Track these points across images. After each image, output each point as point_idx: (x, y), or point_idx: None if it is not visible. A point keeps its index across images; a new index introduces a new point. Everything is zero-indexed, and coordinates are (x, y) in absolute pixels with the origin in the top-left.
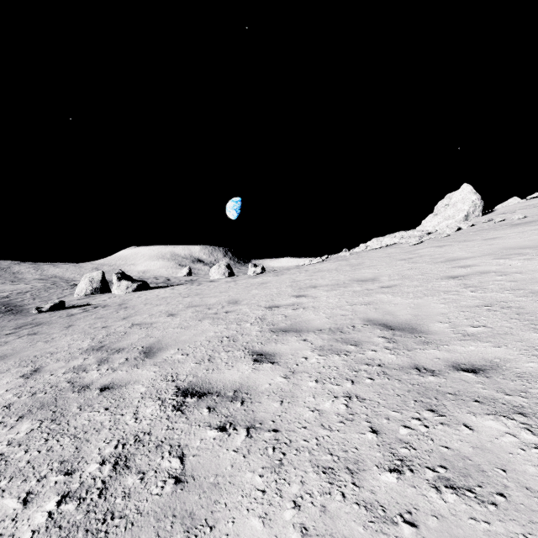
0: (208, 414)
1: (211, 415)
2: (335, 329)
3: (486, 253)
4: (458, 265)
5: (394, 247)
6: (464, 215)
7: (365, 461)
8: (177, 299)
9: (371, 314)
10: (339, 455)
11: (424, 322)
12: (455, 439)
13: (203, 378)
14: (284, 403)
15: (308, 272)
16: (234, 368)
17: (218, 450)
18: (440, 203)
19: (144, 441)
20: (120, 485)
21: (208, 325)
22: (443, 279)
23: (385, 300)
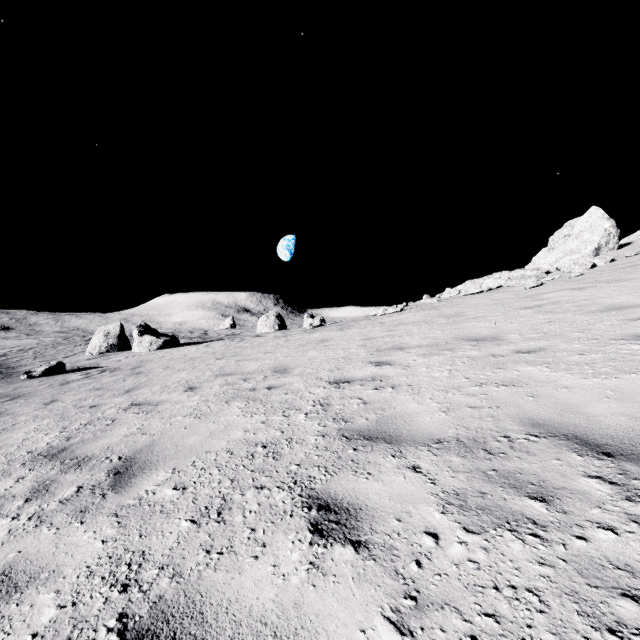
0: None
1: None
2: (471, 443)
3: None
4: (638, 315)
5: (502, 291)
6: (594, 248)
7: None
8: (208, 362)
9: (532, 409)
10: None
11: None
12: None
13: (192, 589)
14: None
15: (385, 326)
16: (268, 555)
17: None
18: (558, 234)
19: None
20: None
21: (236, 414)
22: (630, 340)
23: (541, 378)
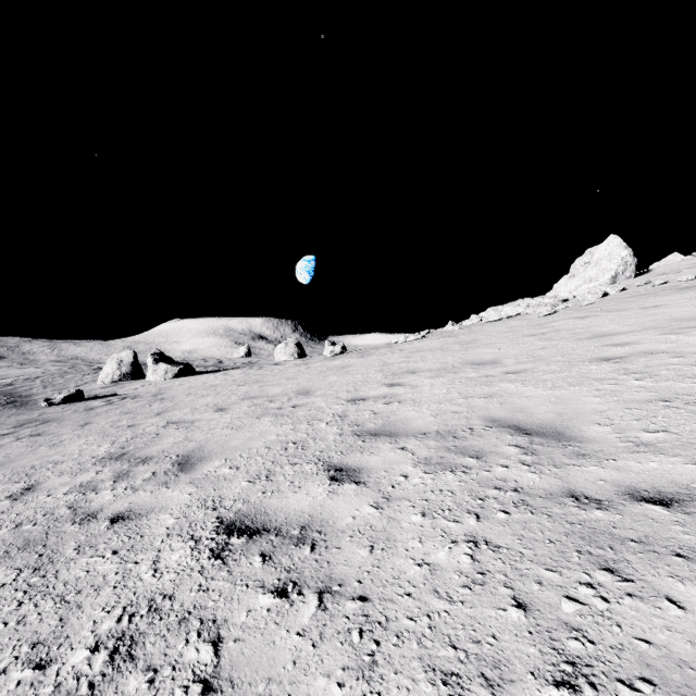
0: (262, 566)
1: (265, 568)
2: (446, 433)
3: (648, 326)
4: (611, 342)
5: (518, 319)
6: (611, 276)
7: (511, 662)
8: (230, 388)
9: (496, 412)
10: (467, 648)
11: (574, 424)
12: (657, 625)
13: (258, 506)
14: (376, 551)
15: (404, 352)
16: (303, 490)
17: (273, 632)
18: (579, 261)
19: (162, 611)
20: (116, 692)
21: (268, 425)
22: (592, 362)
23: (513, 391)
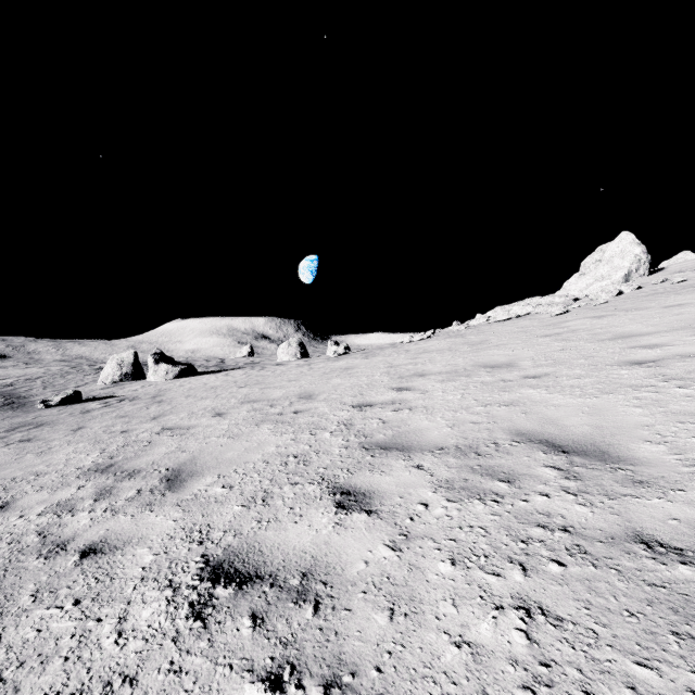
0: (251, 635)
1: (256, 638)
2: (467, 449)
3: (676, 326)
4: (638, 344)
5: (528, 318)
6: (624, 274)
7: None
8: (230, 390)
9: (521, 423)
10: None
11: (619, 440)
12: None
13: (251, 540)
14: (397, 617)
15: (410, 353)
16: (304, 520)
17: None
18: (589, 259)
19: None
20: None
21: (267, 434)
22: (622, 366)
23: (537, 399)
